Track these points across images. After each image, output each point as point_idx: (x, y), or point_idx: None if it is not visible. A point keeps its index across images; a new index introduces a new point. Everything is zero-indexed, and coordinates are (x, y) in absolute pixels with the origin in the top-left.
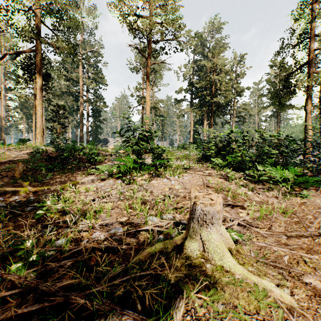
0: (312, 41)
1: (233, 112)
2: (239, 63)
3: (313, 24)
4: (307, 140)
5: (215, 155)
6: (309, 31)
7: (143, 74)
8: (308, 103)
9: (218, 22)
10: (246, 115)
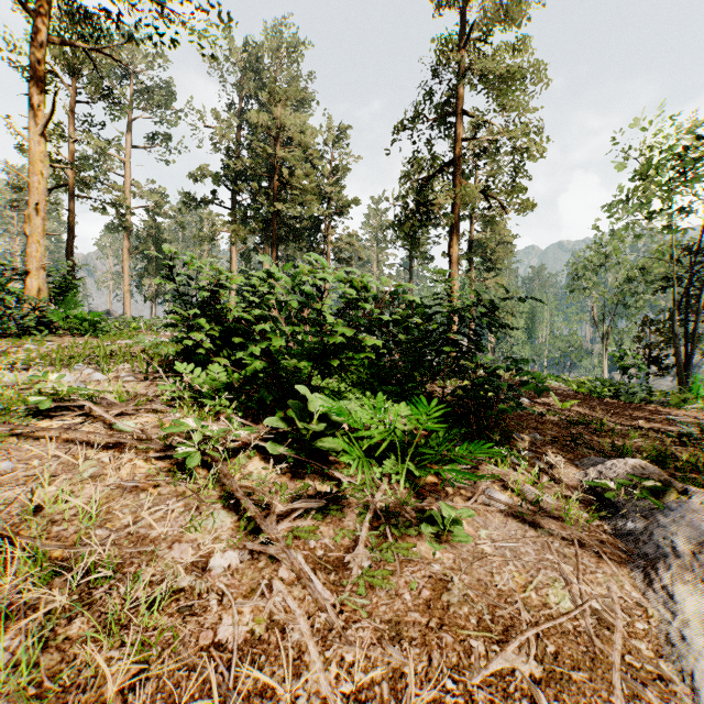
0: (461, 122)
1: (328, 247)
2: (340, 144)
3: (461, 88)
4: (453, 311)
5: (216, 348)
6: (456, 101)
7: (72, 97)
8: (455, 242)
9: (296, 36)
10: (352, 257)
